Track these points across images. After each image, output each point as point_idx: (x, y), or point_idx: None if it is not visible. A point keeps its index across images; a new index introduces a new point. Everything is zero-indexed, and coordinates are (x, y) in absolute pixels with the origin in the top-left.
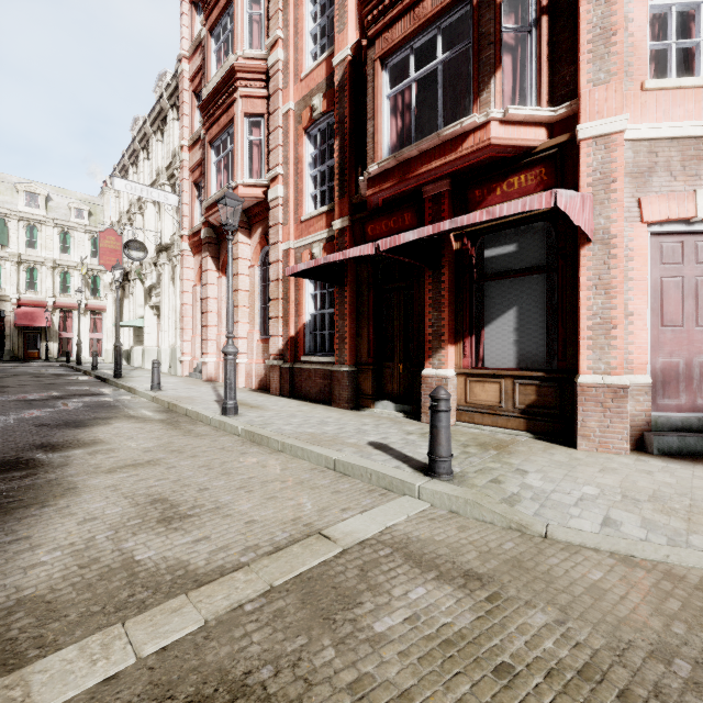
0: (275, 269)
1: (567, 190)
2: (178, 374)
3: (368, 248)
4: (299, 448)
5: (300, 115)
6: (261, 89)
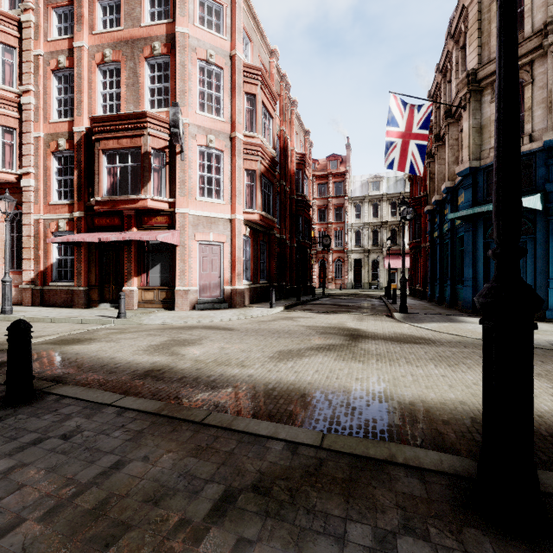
0: (27, 229)
1: (164, 234)
2: None
3: (96, 239)
4: (63, 319)
5: (48, 143)
6: (14, 112)
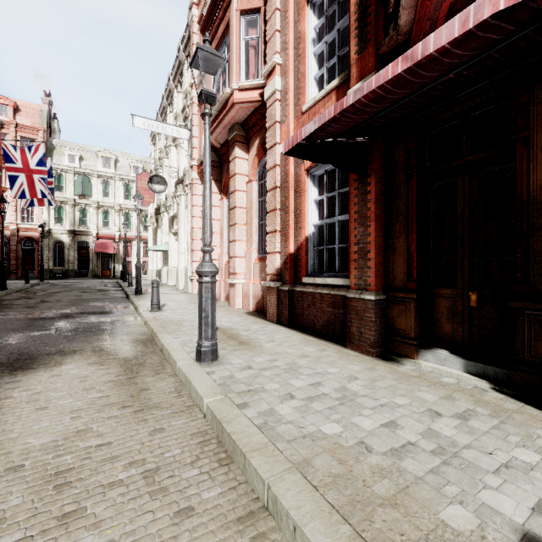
0: (271, 176)
1: None
2: (189, 291)
3: None
4: None
5: None
6: None
